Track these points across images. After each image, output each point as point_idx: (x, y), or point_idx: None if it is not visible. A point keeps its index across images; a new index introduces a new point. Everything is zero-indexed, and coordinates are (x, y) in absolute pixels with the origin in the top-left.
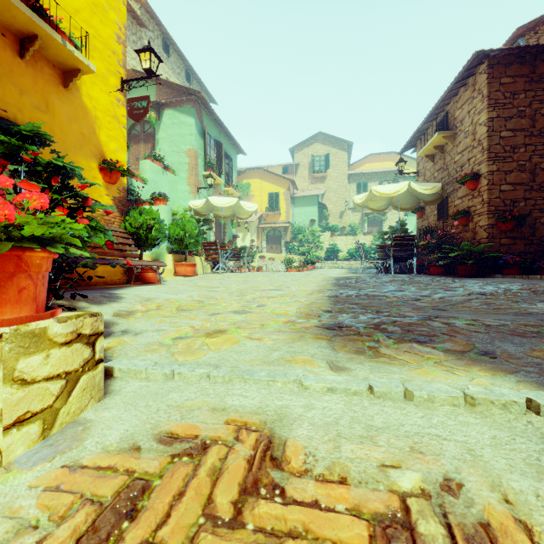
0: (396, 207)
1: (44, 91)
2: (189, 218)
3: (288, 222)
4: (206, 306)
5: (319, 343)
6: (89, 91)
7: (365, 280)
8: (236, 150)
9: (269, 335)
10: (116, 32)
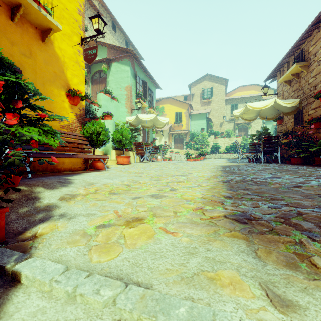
0: (262, 118)
1: (28, 43)
2: (126, 128)
3: (187, 130)
4: (131, 189)
5: (237, 245)
6: (59, 44)
7: (244, 168)
8: (155, 86)
9: (182, 227)
10: (78, 7)
